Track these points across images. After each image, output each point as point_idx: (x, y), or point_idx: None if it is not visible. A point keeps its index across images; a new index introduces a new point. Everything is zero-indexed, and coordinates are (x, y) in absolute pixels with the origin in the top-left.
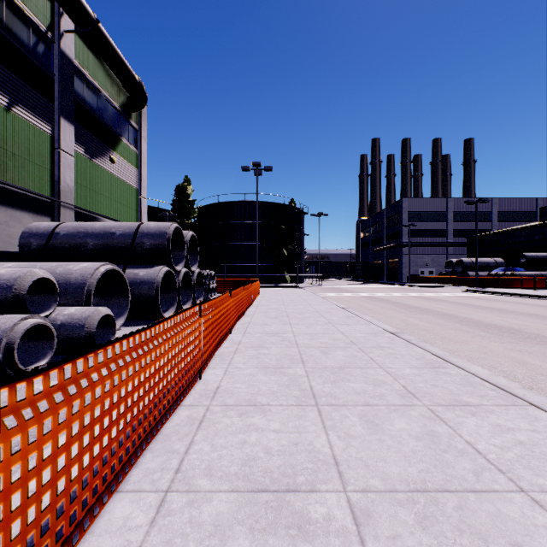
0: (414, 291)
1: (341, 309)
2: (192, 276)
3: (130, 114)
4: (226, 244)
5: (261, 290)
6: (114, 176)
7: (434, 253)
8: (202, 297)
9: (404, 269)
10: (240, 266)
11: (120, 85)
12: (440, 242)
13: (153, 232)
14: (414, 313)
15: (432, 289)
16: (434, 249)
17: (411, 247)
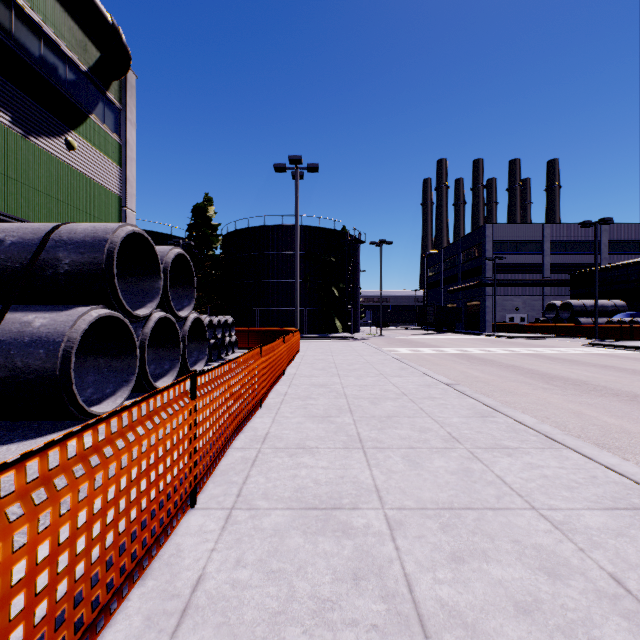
0: (517, 345)
1: (447, 388)
2: (182, 326)
3: (106, 83)
4: (258, 282)
5: (304, 343)
6: (74, 171)
7: (526, 294)
8: (205, 360)
9: (488, 315)
10: (277, 310)
11: (86, 34)
12: (535, 280)
13: (79, 239)
14: (572, 392)
15: (536, 341)
16: (526, 290)
17: (497, 286)
